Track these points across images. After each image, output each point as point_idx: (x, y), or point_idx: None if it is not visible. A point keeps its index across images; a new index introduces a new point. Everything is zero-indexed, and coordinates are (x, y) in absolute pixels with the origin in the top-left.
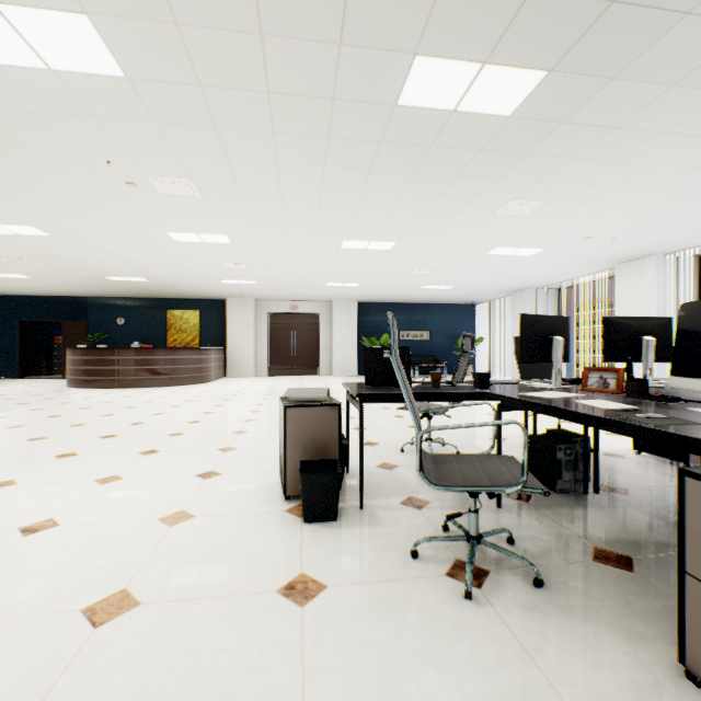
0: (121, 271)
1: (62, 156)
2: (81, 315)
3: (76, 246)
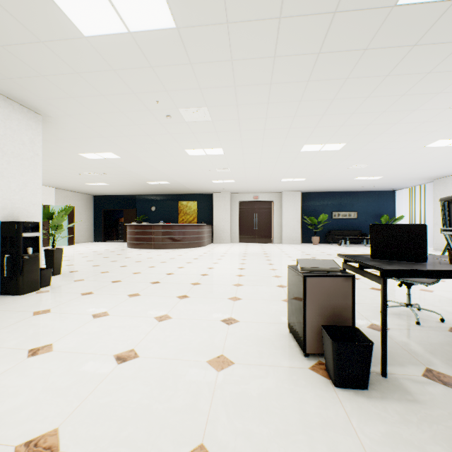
0: (155, 178)
1: (131, 101)
2: (133, 206)
3: (133, 164)
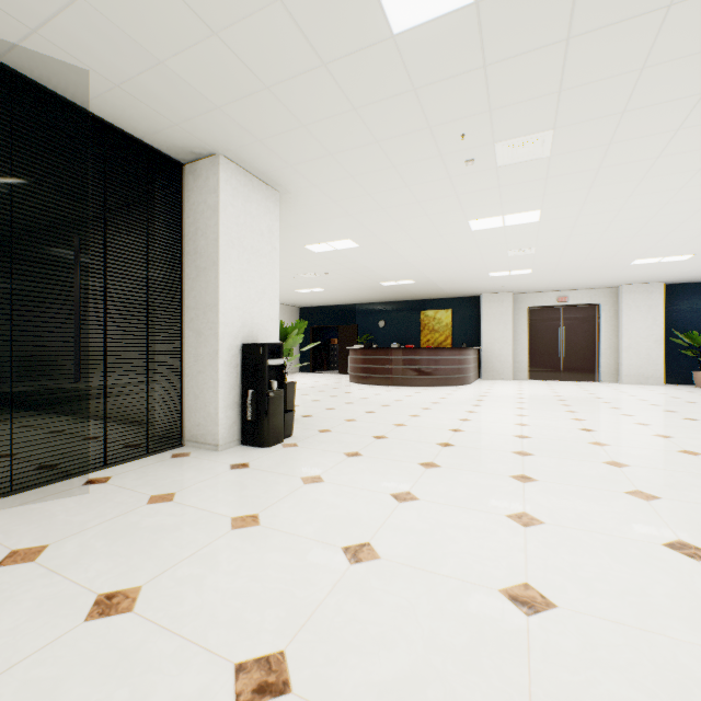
0: (396, 275)
1: (417, 143)
2: (351, 320)
3: (372, 254)
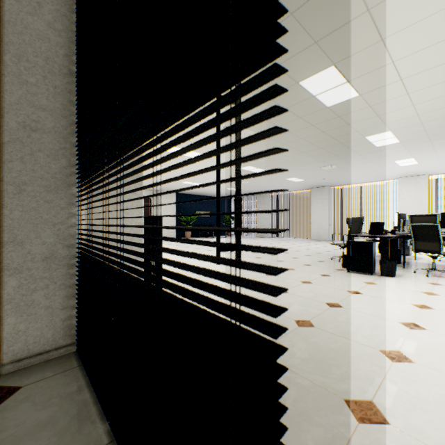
0: None
1: None
2: None
3: None
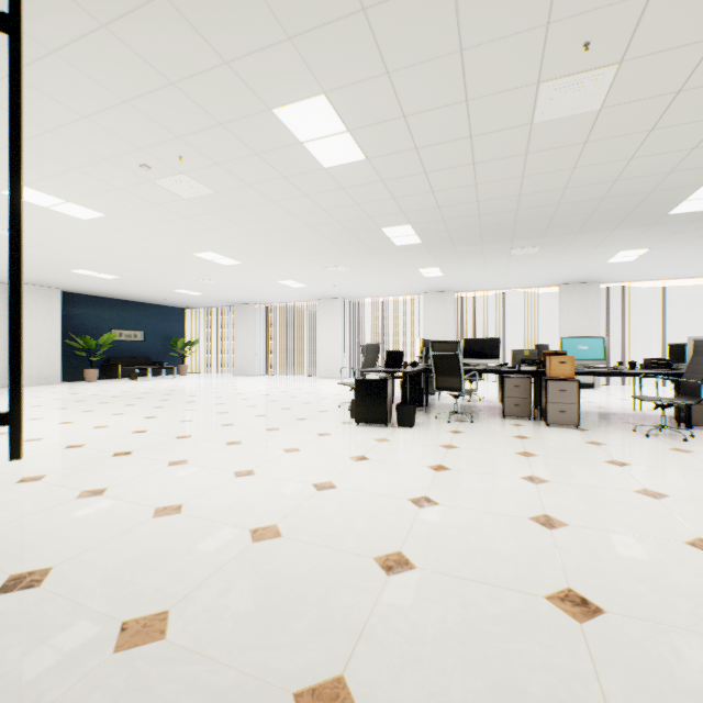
0: None
1: (147, 132)
2: None
3: None
